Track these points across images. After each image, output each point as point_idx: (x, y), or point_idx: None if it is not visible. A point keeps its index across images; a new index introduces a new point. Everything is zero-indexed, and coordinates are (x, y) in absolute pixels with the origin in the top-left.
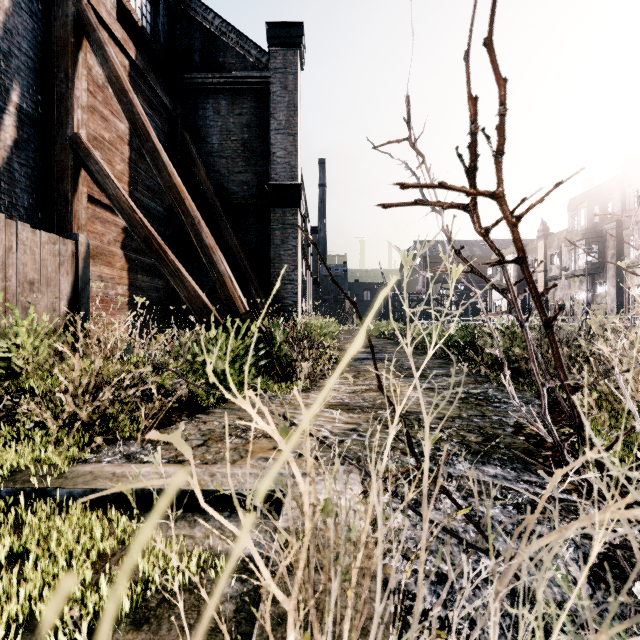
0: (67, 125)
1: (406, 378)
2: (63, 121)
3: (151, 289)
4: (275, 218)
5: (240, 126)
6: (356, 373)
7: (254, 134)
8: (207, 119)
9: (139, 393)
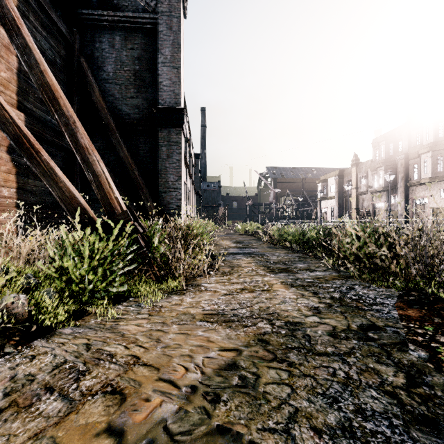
0: None
1: (275, 274)
2: None
3: (45, 193)
4: (162, 136)
5: (132, 59)
6: (230, 269)
7: (144, 66)
8: (103, 51)
9: None
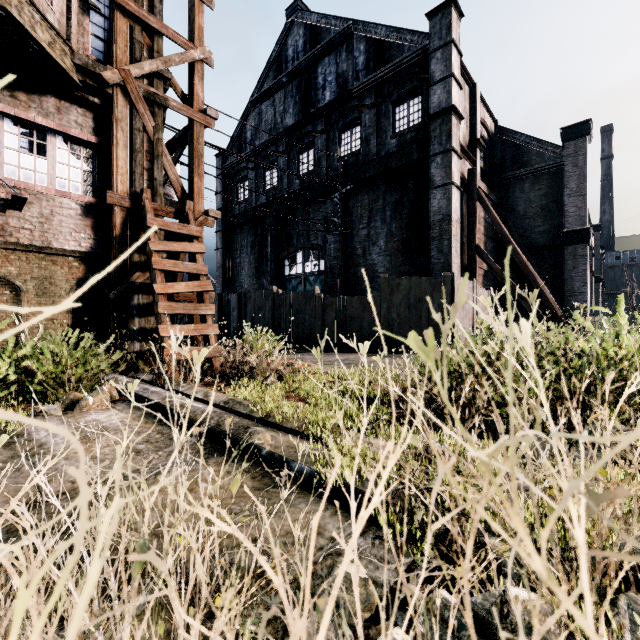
0: (473, 242)
1: None
2: (471, 240)
3: None
4: (567, 253)
5: (539, 197)
6: None
7: (550, 200)
8: (515, 198)
9: None
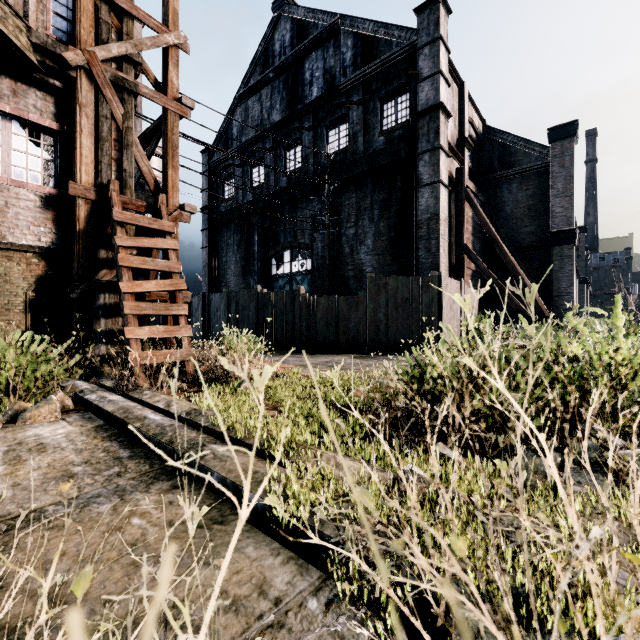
0: (461, 241)
1: None
2: (459, 240)
3: None
4: (554, 253)
5: (526, 197)
6: None
7: (537, 200)
8: (502, 198)
9: None
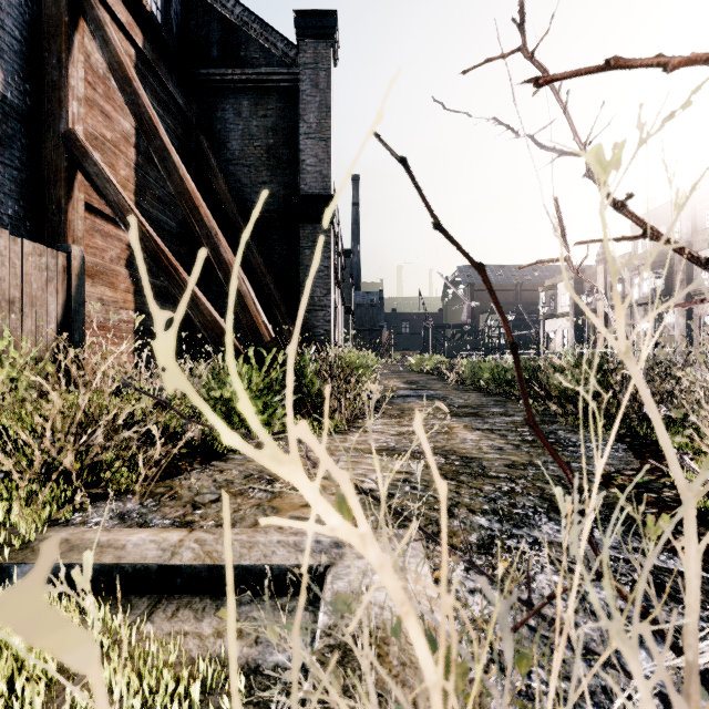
0: (60, 119)
1: (459, 418)
2: (55, 114)
3: None
4: (304, 235)
5: (264, 130)
6: (400, 412)
7: (280, 139)
8: (227, 122)
9: (134, 435)
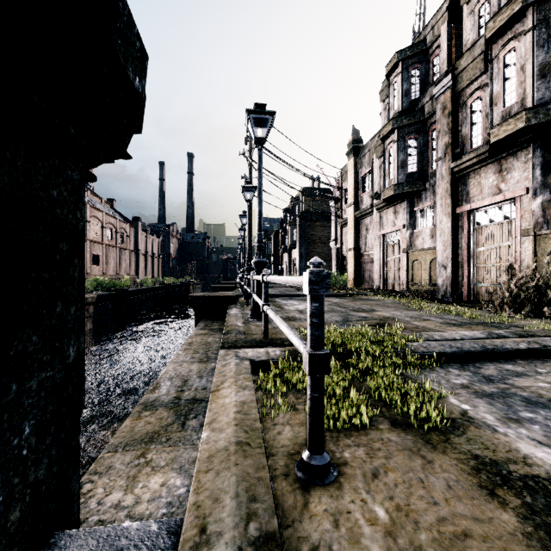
0: None
1: None
2: None
3: None
4: None
5: None
6: None
7: None
8: None
9: None
